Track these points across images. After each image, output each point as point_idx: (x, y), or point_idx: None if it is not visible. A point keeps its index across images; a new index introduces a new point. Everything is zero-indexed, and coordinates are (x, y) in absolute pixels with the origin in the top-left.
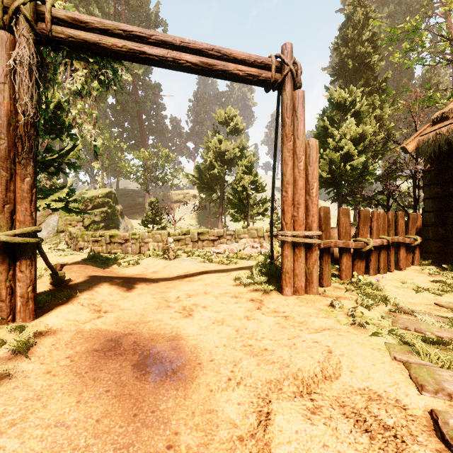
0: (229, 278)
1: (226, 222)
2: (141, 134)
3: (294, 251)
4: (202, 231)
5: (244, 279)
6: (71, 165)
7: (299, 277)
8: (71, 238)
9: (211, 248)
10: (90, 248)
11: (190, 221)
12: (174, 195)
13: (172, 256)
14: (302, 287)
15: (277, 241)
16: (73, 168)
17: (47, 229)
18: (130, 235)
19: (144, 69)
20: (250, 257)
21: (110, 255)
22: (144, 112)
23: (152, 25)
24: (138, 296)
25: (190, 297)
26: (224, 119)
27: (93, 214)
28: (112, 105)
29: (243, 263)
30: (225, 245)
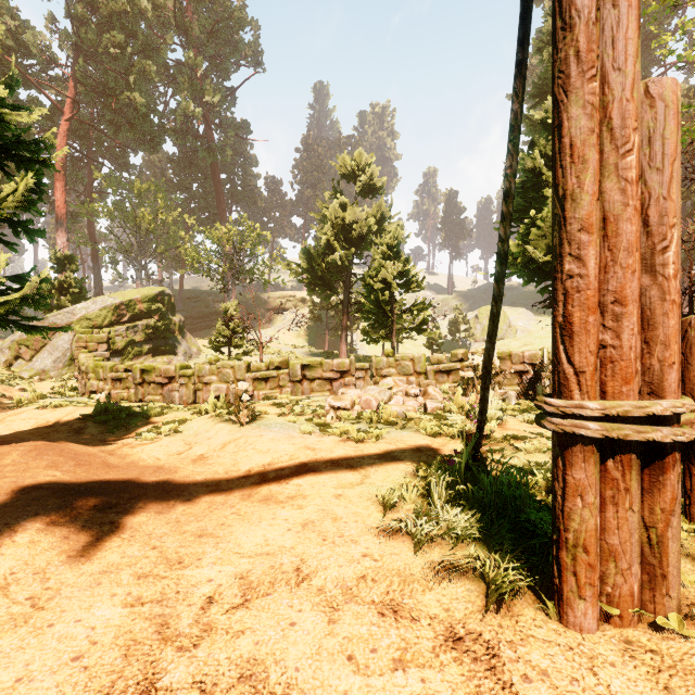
0: (366, 495)
1: (353, 342)
2: (217, 202)
3: (600, 468)
4: (310, 361)
5: (411, 520)
6: (23, 228)
7: (621, 560)
8: (80, 372)
9: (326, 395)
10: (107, 391)
11: (296, 340)
12: (271, 298)
13: (245, 418)
14: (633, 595)
15: (452, 380)
16: (30, 234)
17: (52, 355)
18: (177, 369)
19: (222, 97)
20: (406, 422)
21: (139, 406)
22: (224, 169)
23: (235, 25)
24: (90, 588)
25: (247, 605)
26: (350, 170)
27: (131, 330)
28: (173, 156)
29: (393, 439)
30: (353, 392)
